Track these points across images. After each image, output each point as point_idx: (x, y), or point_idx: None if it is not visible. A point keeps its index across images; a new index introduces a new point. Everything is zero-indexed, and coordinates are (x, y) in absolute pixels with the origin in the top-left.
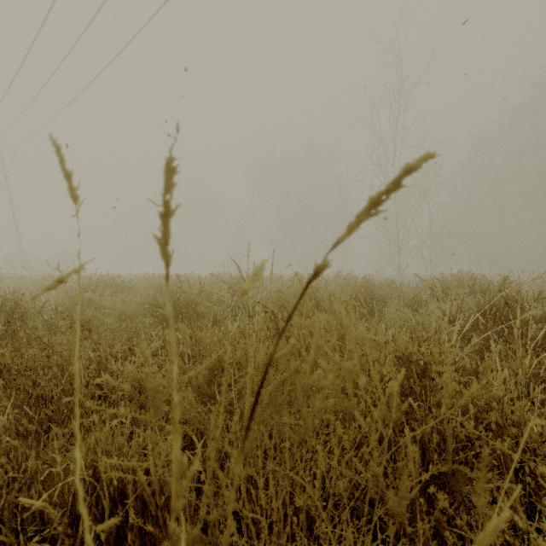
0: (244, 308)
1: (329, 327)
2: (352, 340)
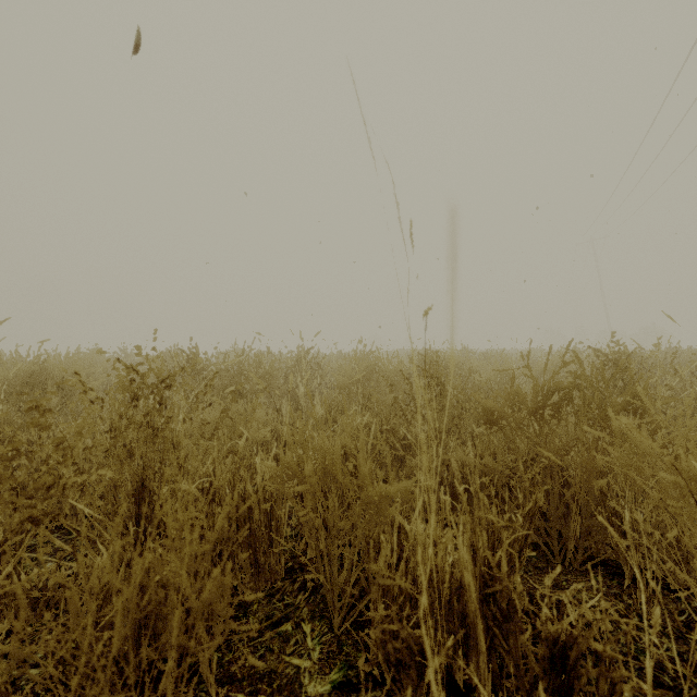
0: None
1: None
2: None
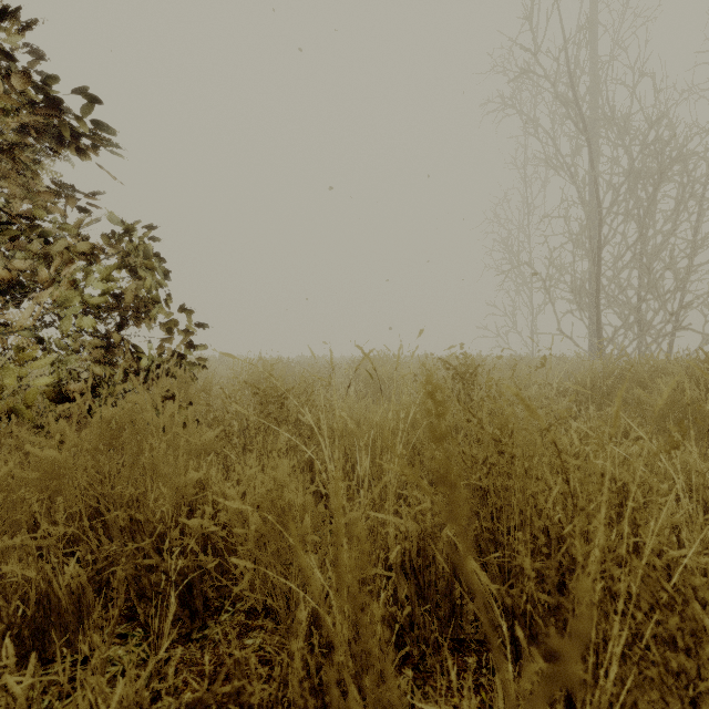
0: None
1: None
2: None
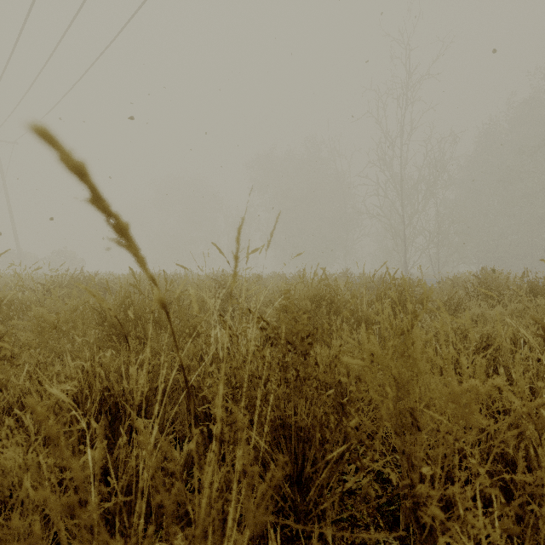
0: (224, 322)
1: (385, 361)
2: (448, 399)
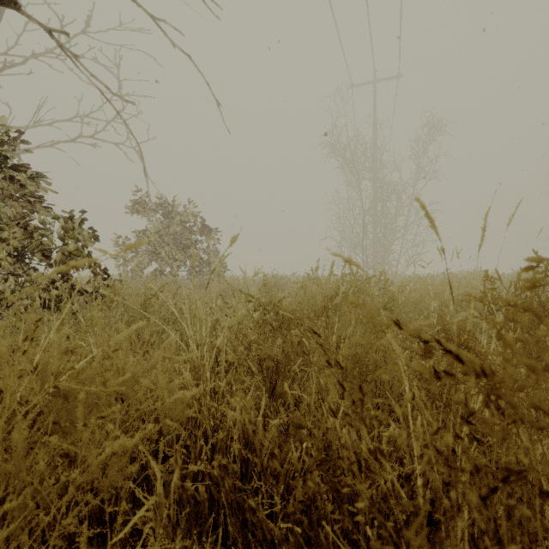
0: None
1: None
2: None
